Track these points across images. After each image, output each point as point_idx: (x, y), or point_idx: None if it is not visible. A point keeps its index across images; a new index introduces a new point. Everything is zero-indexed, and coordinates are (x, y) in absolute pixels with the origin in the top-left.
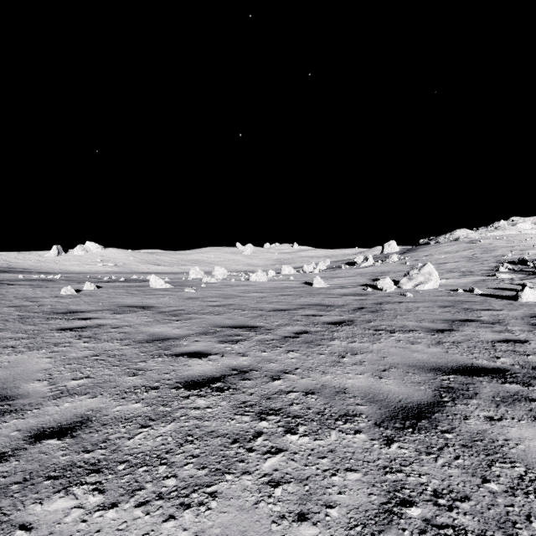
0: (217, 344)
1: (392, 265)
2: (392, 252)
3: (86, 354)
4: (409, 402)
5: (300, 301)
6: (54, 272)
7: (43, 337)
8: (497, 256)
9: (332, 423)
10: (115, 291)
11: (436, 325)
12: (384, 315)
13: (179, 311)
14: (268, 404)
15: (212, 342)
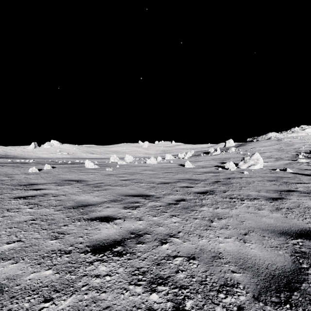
0: (121, 210)
1: (231, 154)
2: (230, 146)
3: (26, 219)
4: (275, 269)
5: (177, 177)
6: (32, 158)
7: (2, 204)
8: (296, 148)
9: (215, 296)
10: (63, 170)
11: (270, 194)
12: (233, 186)
13: (100, 184)
14: (158, 270)
15: (118, 208)
